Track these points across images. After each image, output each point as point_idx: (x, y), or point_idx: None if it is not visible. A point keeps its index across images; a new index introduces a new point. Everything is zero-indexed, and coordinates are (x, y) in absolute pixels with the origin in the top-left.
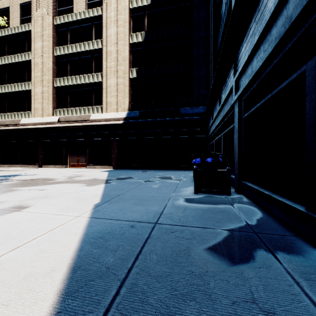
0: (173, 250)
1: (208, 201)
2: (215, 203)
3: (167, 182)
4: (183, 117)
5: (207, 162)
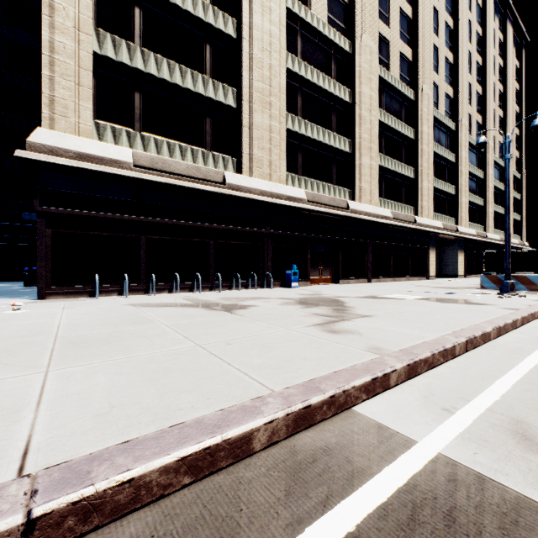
0: (5, 291)
1: (30, 288)
2: (33, 288)
3: (2, 286)
4: (27, 223)
5: (34, 270)
